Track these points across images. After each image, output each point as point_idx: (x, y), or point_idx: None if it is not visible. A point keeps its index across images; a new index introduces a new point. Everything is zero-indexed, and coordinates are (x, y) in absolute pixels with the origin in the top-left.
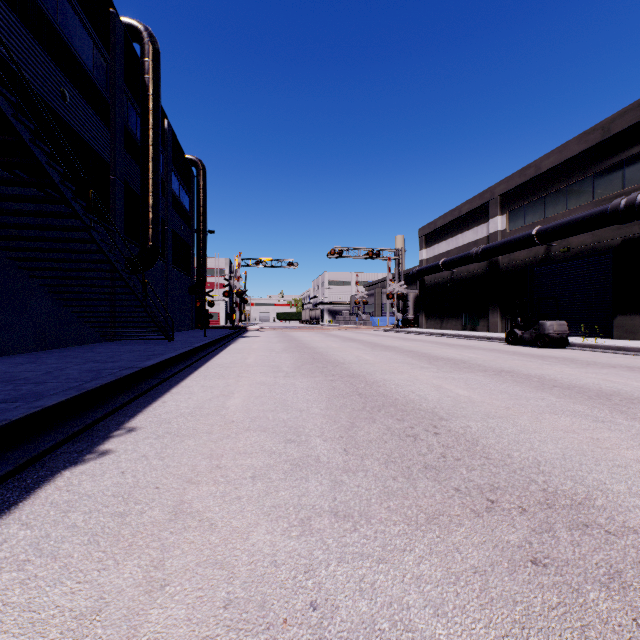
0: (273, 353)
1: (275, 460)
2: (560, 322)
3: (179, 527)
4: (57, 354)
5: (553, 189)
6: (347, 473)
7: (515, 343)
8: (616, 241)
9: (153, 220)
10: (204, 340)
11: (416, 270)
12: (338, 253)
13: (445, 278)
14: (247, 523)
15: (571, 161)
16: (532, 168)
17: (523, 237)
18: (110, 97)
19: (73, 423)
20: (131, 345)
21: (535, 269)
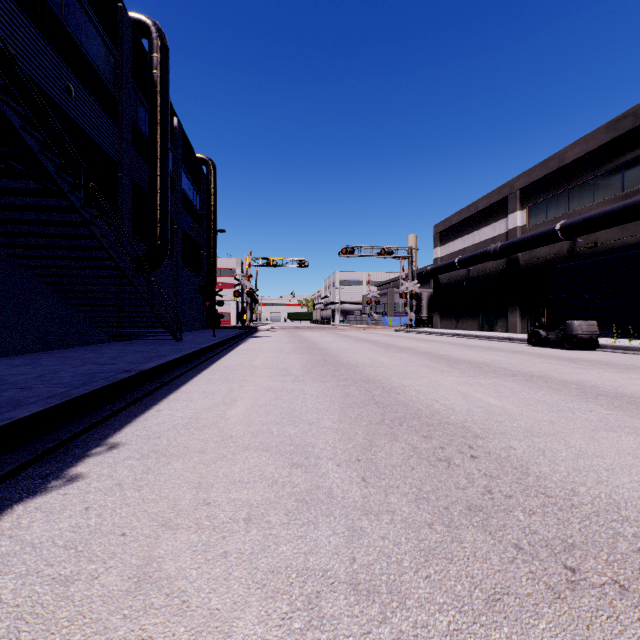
0: (282, 354)
1: (277, 493)
2: (589, 322)
3: (137, 606)
4: (59, 355)
5: (578, 181)
6: (368, 516)
7: (539, 344)
8: None
9: (161, 218)
10: (212, 340)
11: (430, 268)
12: (350, 252)
13: (461, 276)
14: (232, 602)
15: (598, 151)
16: (555, 160)
17: (546, 232)
18: (118, 93)
19: (48, 438)
20: (137, 345)
21: (558, 266)
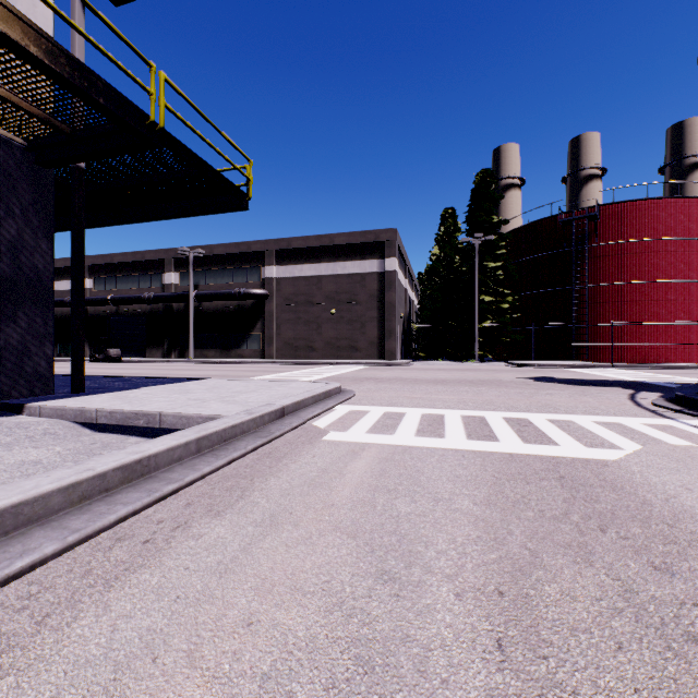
0: None
1: None
2: (118, 350)
3: None
4: None
5: (121, 274)
6: None
7: (96, 361)
8: (148, 311)
9: None
10: None
11: None
12: None
13: None
14: None
15: (130, 263)
16: (110, 257)
17: (103, 299)
18: None
19: None
20: None
21: (112, 318)
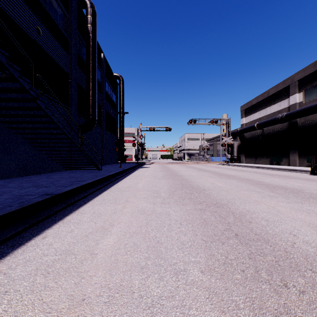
0: (156, 179)
1: None
2: None
3: None
4: (26, 179)
5: None
6: None
7: None
8: None
9: (92, 104)
10: (118, 170)
11: (239, 130)
12: (193, 122)
13: (258, 134)
14: None
15: None
16: None
17: None
18: (68, 36)
19: None
20: (75, 173)
21: None
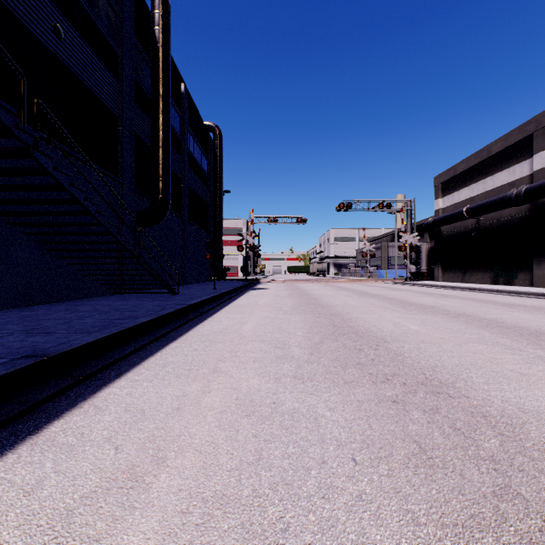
0: (280, 313)
1: None
2: None
3: None
4: (24, 313)
5: None
6: None
7: None
8: None
9: (162, 172)
10: (209, 294)
11: (432, 220)
12: (347, 206)
13: (468, 227)
14: None
15: None
16: None
17: None
18: (118, 47)
19: None
20: (127, 300)
21: None
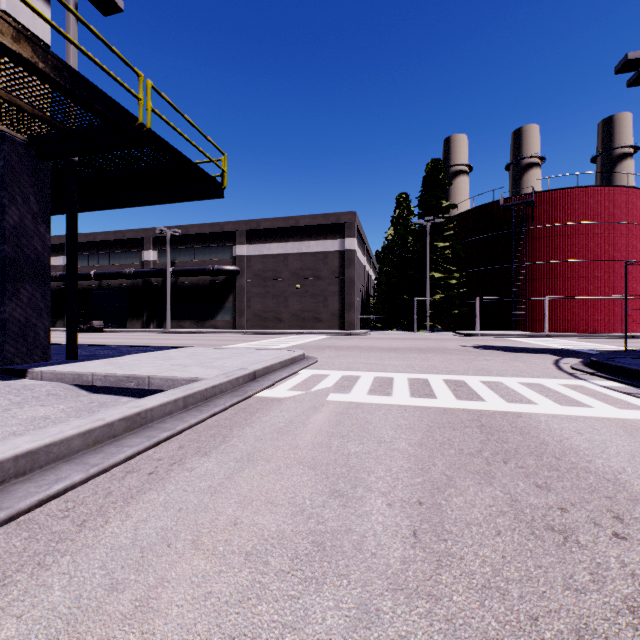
0: None
1: None
2: (100, 321)
3: None
4: None
5: (103, 252)
6: None
7: (80, 332)
8: (129, 285)
9: None
10: None
11: None
12: None
13: None
14: None
15: (112, 241)
16: (93, 236)
17: (87, 274)
18: None
19: None
20: None
21: (95, 292)
